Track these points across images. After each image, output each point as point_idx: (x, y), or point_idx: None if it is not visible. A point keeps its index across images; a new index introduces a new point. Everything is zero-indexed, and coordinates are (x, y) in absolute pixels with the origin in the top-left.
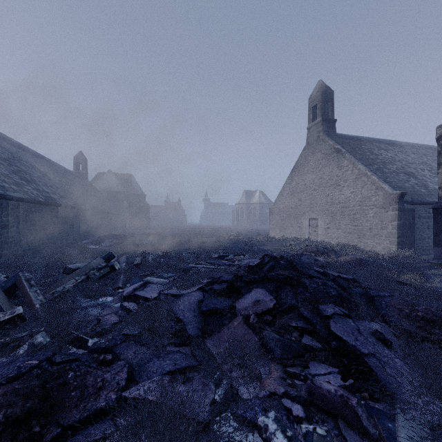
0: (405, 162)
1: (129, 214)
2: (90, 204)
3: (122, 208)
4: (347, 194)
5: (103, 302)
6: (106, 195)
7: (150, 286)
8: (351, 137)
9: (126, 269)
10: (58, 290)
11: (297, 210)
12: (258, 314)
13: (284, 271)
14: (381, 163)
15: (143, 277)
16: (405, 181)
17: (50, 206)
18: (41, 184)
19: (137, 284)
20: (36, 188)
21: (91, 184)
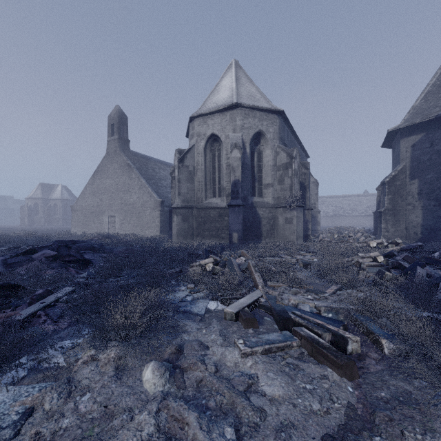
0: None
1: None
2: None
3: None
4: (134, 198)
5: None
6: None
7: None
8: (142, 155)
9: None
10: None
11: (98, 209)
12: (46, 257)
13: None
14: (158, 179)
15: None
16: (169, 193)
17: None
18: None
19: None
20: None
21: None
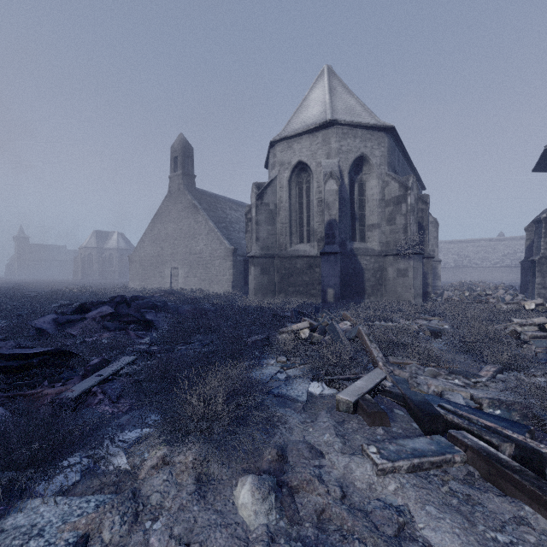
0: None
1: None
2: None
3: None
4: (201, 246)
5: None
6: None
7: None
8: (210, 194)
9: None
10: None
11: (159, 259)
12: (102, 316)
13: None
14: (229, 222)
15: None
16: (243, 239)
17: None
18: None
19: None
20: None
21: None
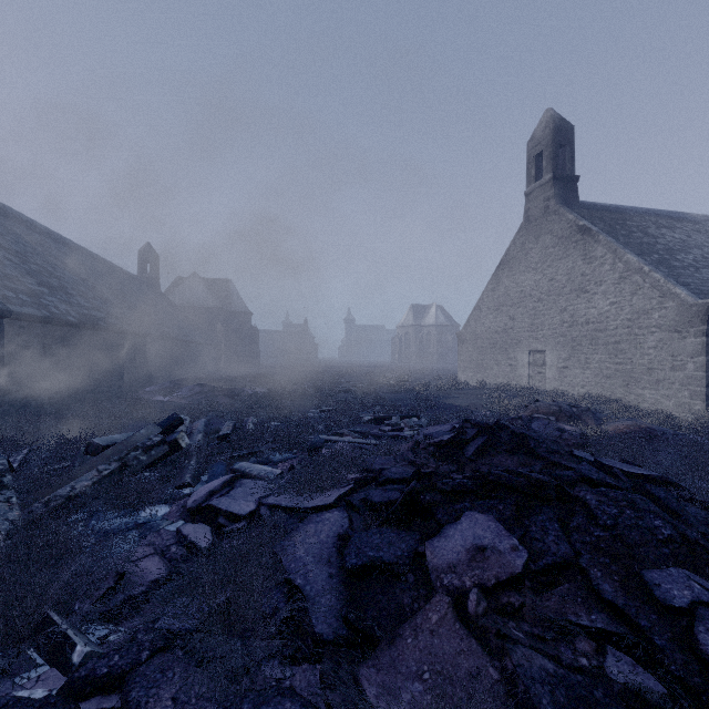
0: (708, 249)
1: (225, 344)
2: (159, 328)
3: (214, 334)
4: (602, 307)
5: (148, 520)
6: (188, 314)
7: (244, 484)
8: (605, 206)
9: (201, 447)
10: (60, 494)
11: (507, 337)
12: (487, 589)
13: (510, 457)
14: (665, 250)
15: (236, 460)
16: None
17: (89, 330)
18: (76, 293)
19: (217, 481)
20: (65, 301)
21: (165, 296)
